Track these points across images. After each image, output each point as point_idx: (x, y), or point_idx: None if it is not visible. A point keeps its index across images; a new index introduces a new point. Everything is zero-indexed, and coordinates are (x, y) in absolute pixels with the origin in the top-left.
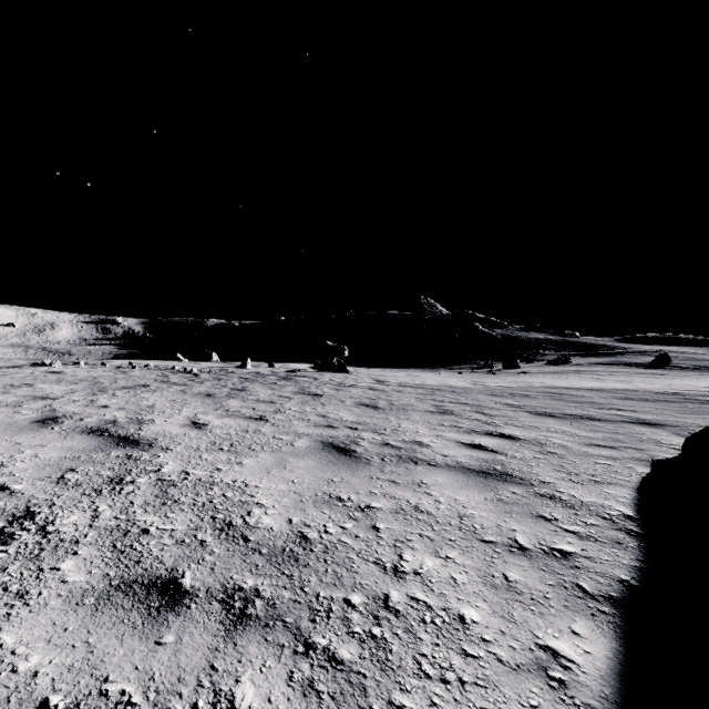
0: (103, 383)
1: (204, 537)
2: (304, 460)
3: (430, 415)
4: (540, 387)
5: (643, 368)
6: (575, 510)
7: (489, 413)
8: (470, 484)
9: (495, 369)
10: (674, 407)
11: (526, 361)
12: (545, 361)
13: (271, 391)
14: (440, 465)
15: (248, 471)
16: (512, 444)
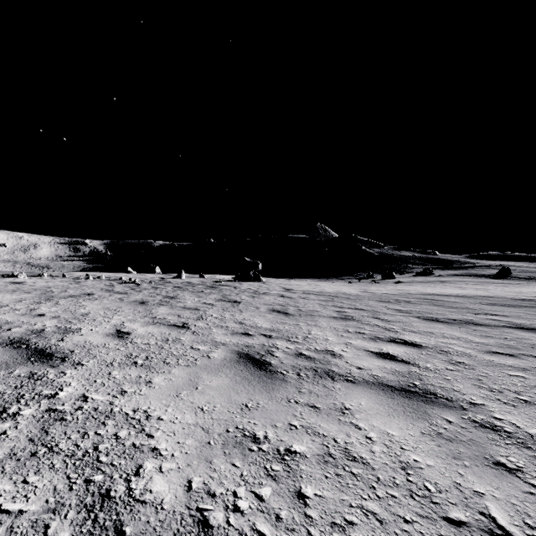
0: (53, 292)
1: (58, 531)
2: (217, 376)
3: (334, 321)
4: (416, 294)
5: (490, 278)
6: (532, 450)
7: (384, 319)
8: (397, 409)
9: (376, 279)
10: (535, 312)
11: (399, 273)
12: (413, 273)
13: (198, 298)
14: (358, 381)
15: (155, 394)
16: (418, 353)
